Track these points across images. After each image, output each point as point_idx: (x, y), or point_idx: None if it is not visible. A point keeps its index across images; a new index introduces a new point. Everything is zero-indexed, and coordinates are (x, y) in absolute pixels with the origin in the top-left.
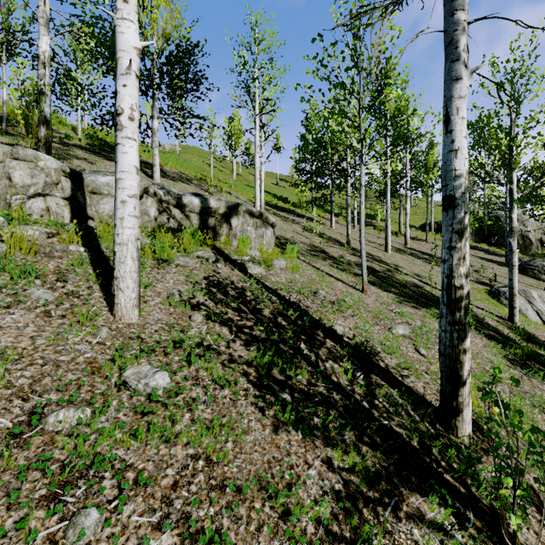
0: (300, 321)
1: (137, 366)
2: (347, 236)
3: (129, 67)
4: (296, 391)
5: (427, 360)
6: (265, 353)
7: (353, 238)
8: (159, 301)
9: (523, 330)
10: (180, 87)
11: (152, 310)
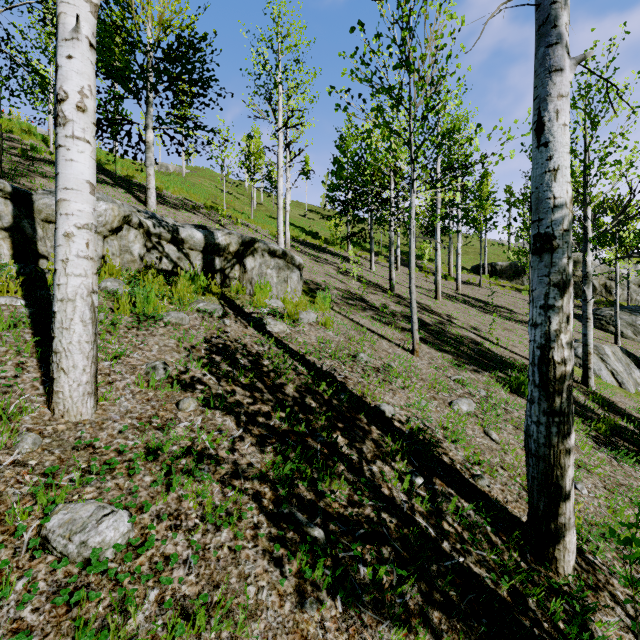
0: (335, 400)
1: (73, 506)
2: (391, 280)
3: (75, 28)
4: (333, 523)
5: (501, 447)
6: (287, 456)
7: (397, 283)
8: (133, 381)
9: (600, 396)
10: (182, 90)
11: (118, 396)
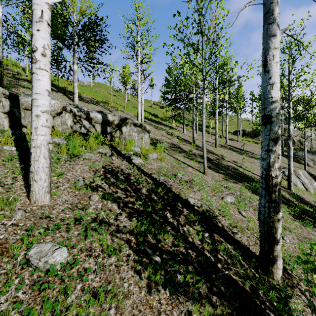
0: (166, 196)
1: (41, 245)
2: (193, 138)
3: (41, 16)
4: (164, 254)
5: (247, 219)
6: (142, 222)
7: (196, 139)
8: (68, 186)
9: (296, 195)
10: (91, 45)
11: (61, 193)
